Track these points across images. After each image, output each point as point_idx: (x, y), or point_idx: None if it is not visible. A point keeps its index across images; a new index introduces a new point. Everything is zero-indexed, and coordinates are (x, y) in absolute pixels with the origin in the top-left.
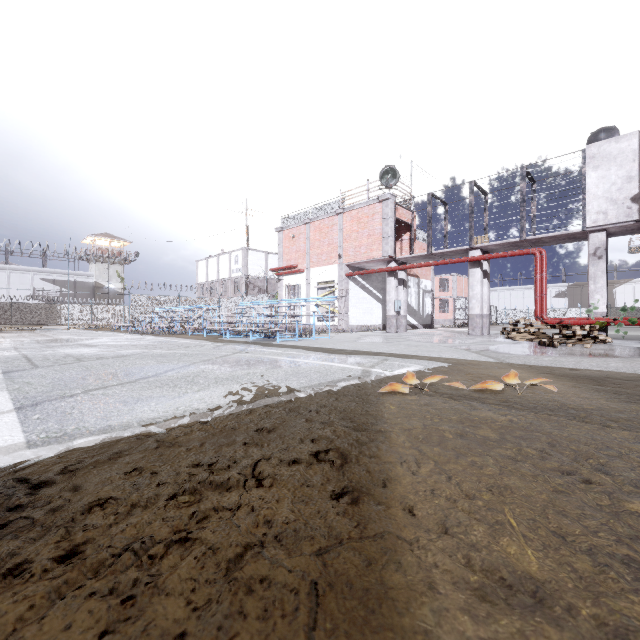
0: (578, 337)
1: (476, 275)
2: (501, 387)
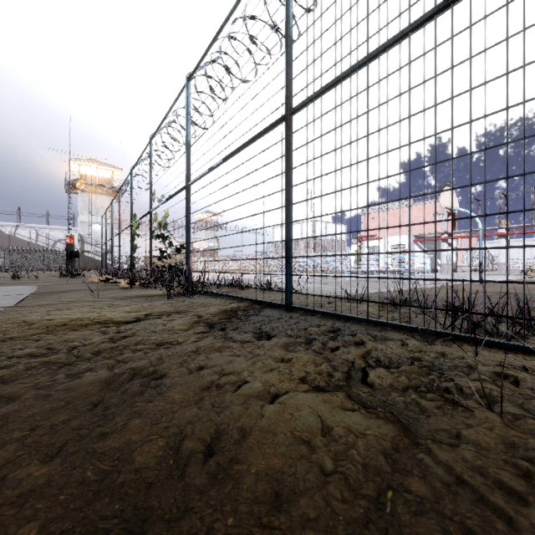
0: None
1: (502, 242)
2: None
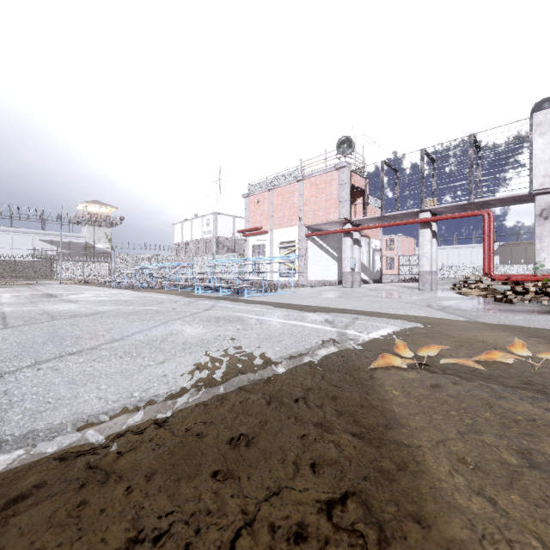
0: (531, 293)
1: (426, 235)
2: (511, 361)
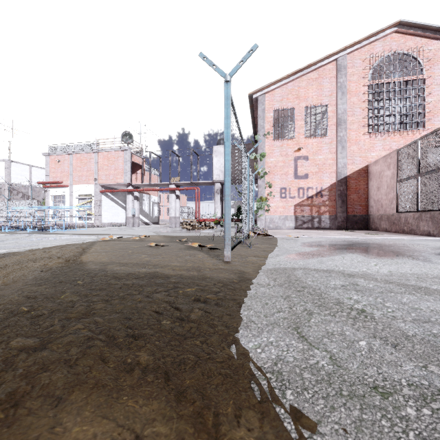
0: (204, 226)
1: (173, 197)
2: (139, 238)
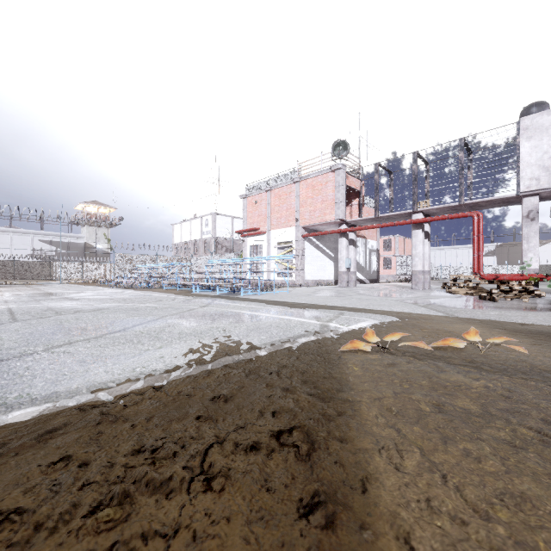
0: (515, 292)
1: (419, 236)
2: (463, 345)
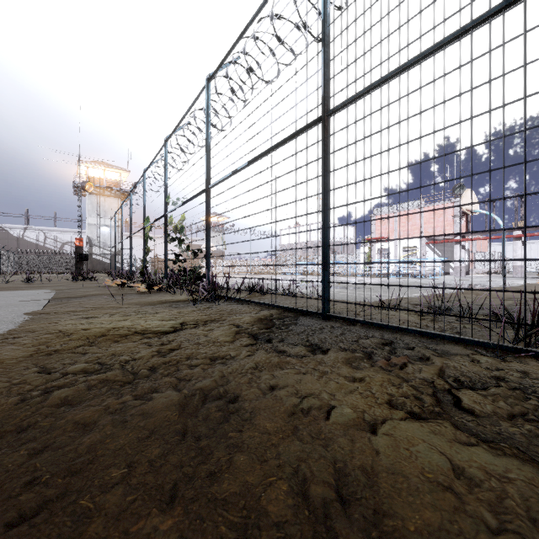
0: None
1: (518, 244)
2: None
